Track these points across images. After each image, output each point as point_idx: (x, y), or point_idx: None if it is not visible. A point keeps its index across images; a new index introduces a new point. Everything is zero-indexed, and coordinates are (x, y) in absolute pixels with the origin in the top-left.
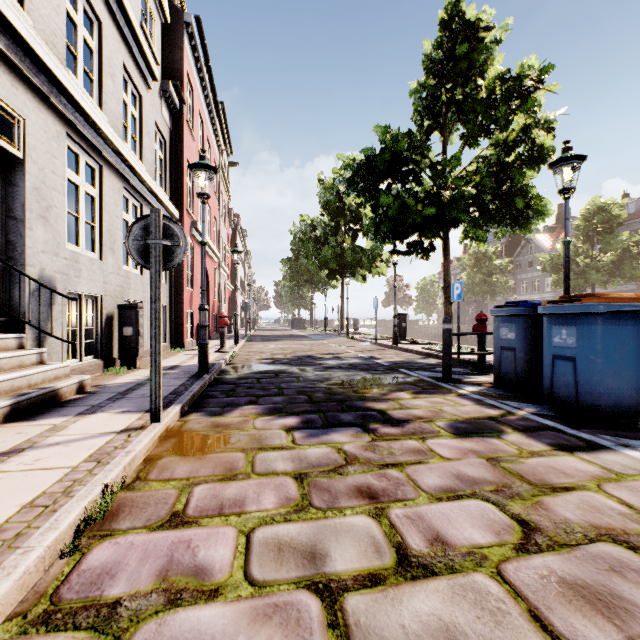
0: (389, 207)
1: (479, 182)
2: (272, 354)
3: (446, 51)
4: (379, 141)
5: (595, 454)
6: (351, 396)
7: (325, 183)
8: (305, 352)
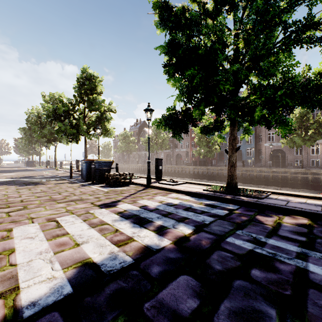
0: (62, 127)
1: (91, 123)
2: (12, 176)
3: (84, 80)
4: (60, 103)
5: (75, 184)
6: (37, 182)
7: (45, 99)
8: (29, 175)
